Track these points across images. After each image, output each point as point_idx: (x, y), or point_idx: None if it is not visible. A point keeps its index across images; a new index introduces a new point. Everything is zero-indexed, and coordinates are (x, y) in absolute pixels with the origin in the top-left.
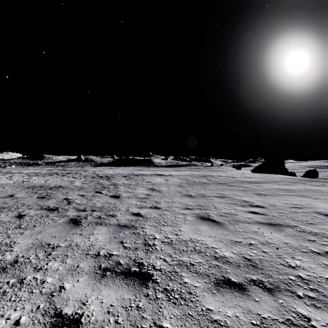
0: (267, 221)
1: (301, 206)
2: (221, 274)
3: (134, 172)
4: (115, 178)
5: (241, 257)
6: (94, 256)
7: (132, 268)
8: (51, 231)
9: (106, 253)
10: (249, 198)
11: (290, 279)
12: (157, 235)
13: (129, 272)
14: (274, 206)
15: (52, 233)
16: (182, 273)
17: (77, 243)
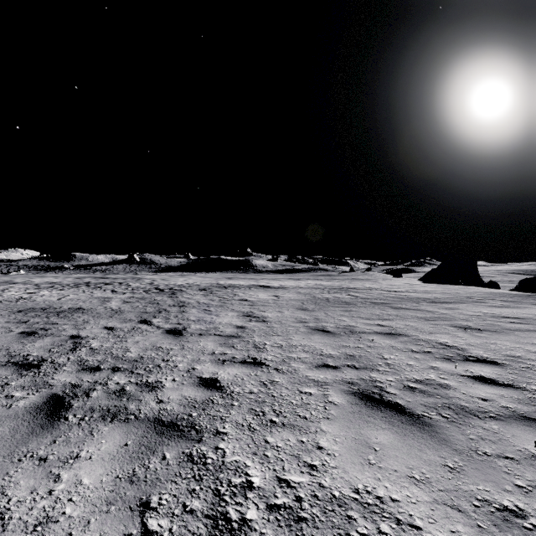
0: None
1: None
2: None
3: (219, 282)
4: (185, 292)
5: None
6: None
7: None
8: None
9: None
10: (450, 337)
11: None
12: (254, 470)
13: None
14: (520, 361)
15: None
16: None
17: (7, 505)
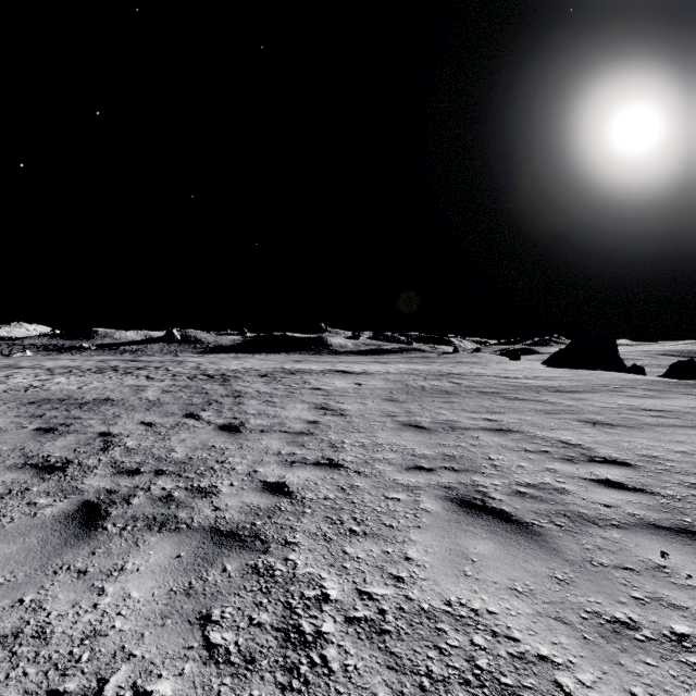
0: (669, 518)
1: None
2: None
3: (285, 366)
4: (241, 379)
5: None
6: None
7: None
8: None
9: (128, 689)
10: (574, 433)
11: None
12: (330, 582)
13: None
14: (657, 462)
15: None
16: None
17: (47, 619)
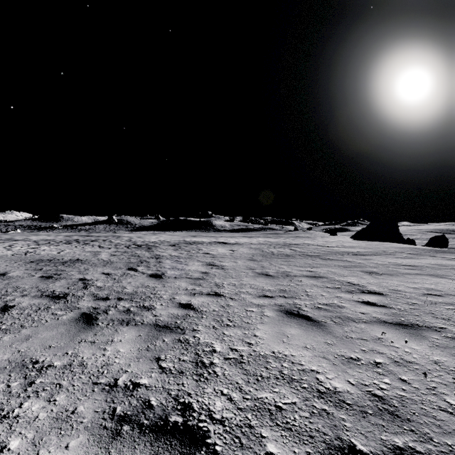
0: (393, 318)
1: (440, 293)
2: (335, 432)
3: (186, 239)
4: (159, 247)
5: (365, 391)
6: (106, 388)
7: (171, 417)
8: (46, 337)
9: (128, 381)
10: (357, 278)
11: None
12: (216, 345)
13: (165, 427)
14: (398, 293)
15: (47, 340)
16: (263, 429)
17: (82, 359)
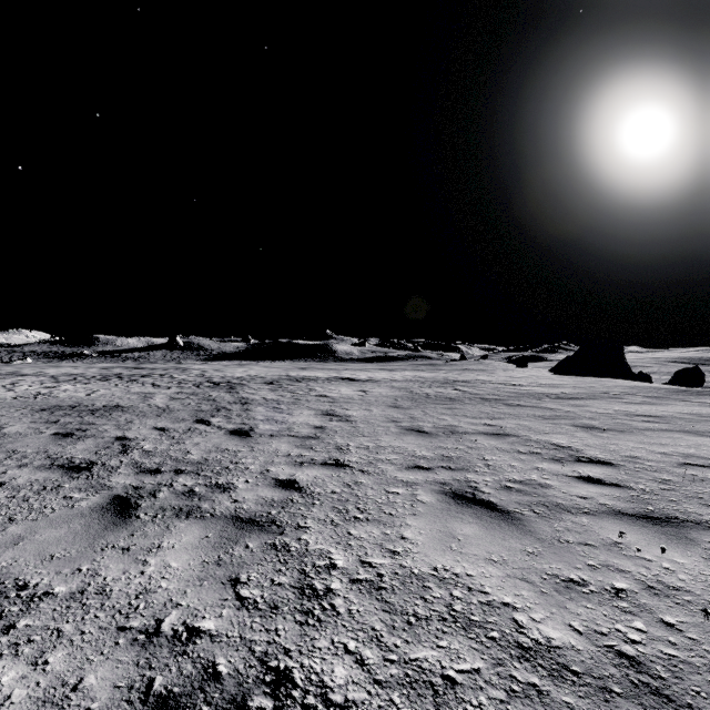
0: (635, 507)
1: (707, 462)
2: None
3: (290, 373)
4: (247, 386)
5: (603, 646)
6: (139, 638)
7: (254, 700)
8: (48, 539)
9: (180, 625)
10: (567, 437)
11: None
12: (337, 555)
13: None
14: (637, 462)
15: (48, 544)
16: None
17: (104, 582)
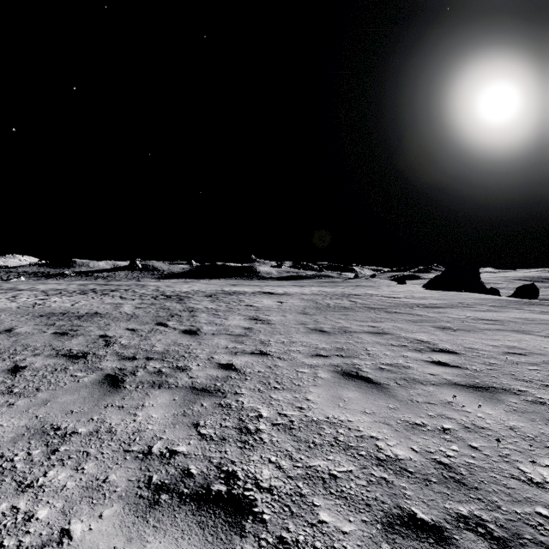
0: (467, 380)
1: (524, 352)
2: (395, 501)
3: (224, 288)
4: (192, 298)
5: (430, 459)
6: (139, 456)
7: (214, 486)
8: (66, 401)
9: (164, 449)
10: (428, 335)
11: (540, 513)
12: (263, 410)
13: (208, 496)
14: (475, 351)
15: (67, 404)
16: (315, 498)
17: (110, 426)
